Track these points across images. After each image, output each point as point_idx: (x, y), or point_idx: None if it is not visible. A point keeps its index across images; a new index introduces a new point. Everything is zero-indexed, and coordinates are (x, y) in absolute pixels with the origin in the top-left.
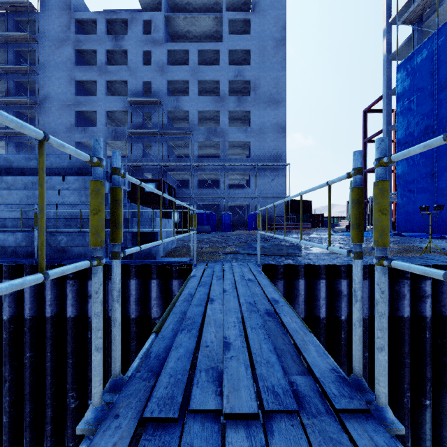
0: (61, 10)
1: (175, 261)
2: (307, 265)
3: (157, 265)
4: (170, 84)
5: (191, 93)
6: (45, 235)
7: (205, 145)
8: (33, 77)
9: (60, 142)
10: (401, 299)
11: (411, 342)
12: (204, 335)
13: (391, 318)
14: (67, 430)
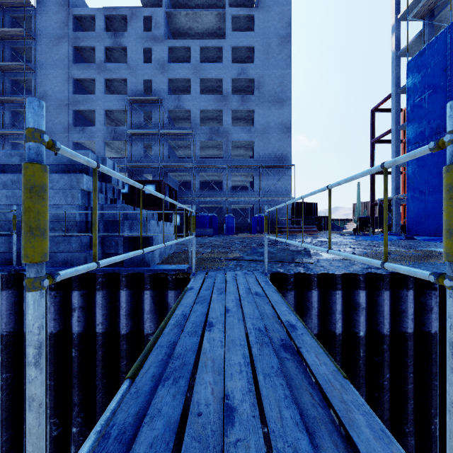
0: (58, 6)
1: (171, 269)
2: (321, 273)
3: (150, 274)
4: (171, 83)
5: (192, 91)
6: None
7: (208, 146)
8: (29, 76)
9: None
10: (428, 312)
11: (439, 361)
12: (196, 390)
13: (416, 333)
14: None
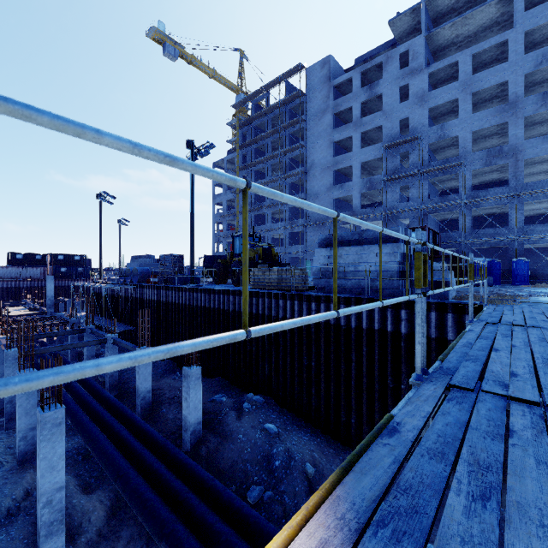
0: (322, 85)
1: (466, 302)
2: None
3: (452, 304)
4: (431, 111)
5: (461, 113)
6: (368, 281)
7: (483, 172)
8: (302, 152)
9: (469, 258)
10: None
11: None
12: (502, 319)
13: None
14: (387, 399)
